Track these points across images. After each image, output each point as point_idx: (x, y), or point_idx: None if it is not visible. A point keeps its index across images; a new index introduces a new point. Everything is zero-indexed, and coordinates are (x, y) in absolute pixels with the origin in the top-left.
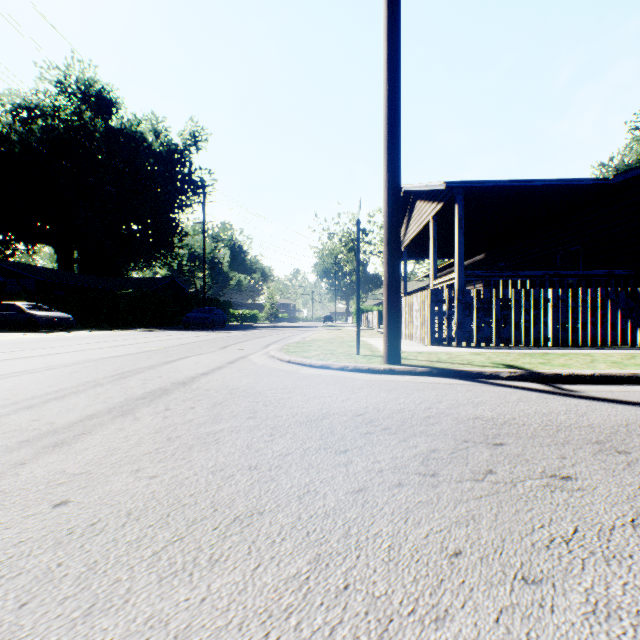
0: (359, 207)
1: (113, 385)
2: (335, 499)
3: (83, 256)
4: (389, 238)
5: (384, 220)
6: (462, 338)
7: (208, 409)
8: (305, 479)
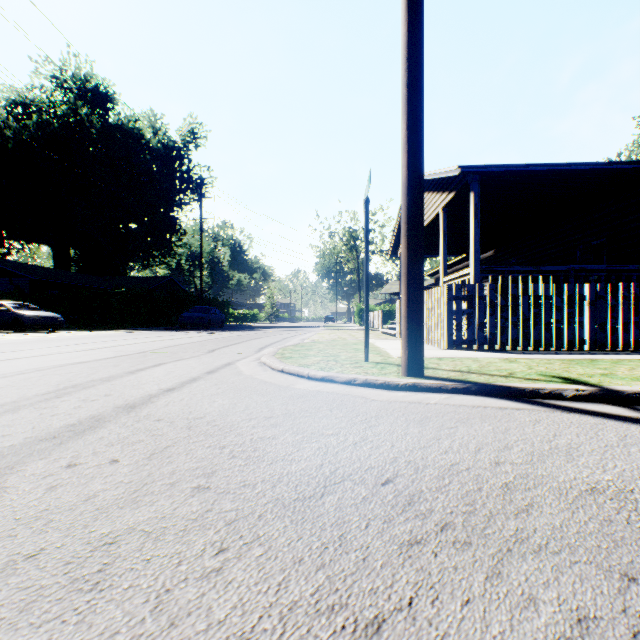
0: (368, 181)
1: (31, 410)
2: None
3: (80, 255)
4: (409, 214)
5: (403, 191)
6: (484, 341)
7: (136, 465)
8: None
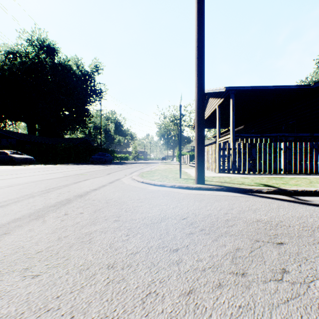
0: (181, 97)
1: (40, 197)
2: (171, 303)
3: (41, 127)
4: (198, 113)
5: (195, 103)
6: (235, 169)
7: (90, 214)
8: (148, 279)
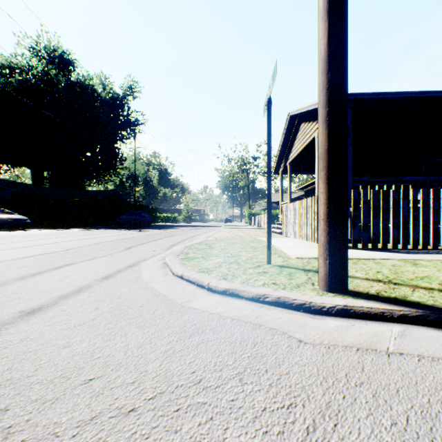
0: (273, 76)
1: None
2: None
3: (51, 175)
4: (331, 93)
5: (321, 68)
6: (368, 240)
7: None
8: None
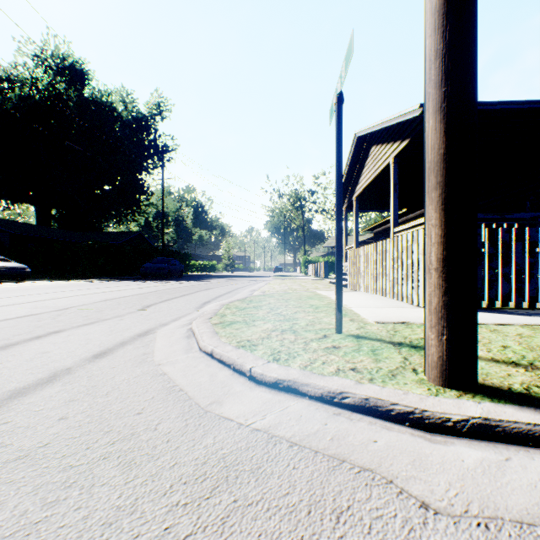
0: (347, 57)
1: None
2: None
3: (61, 213)
4: (451, 62)
5: (433, 23)
6: None
7: None
8: None
